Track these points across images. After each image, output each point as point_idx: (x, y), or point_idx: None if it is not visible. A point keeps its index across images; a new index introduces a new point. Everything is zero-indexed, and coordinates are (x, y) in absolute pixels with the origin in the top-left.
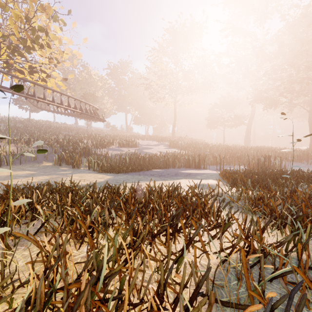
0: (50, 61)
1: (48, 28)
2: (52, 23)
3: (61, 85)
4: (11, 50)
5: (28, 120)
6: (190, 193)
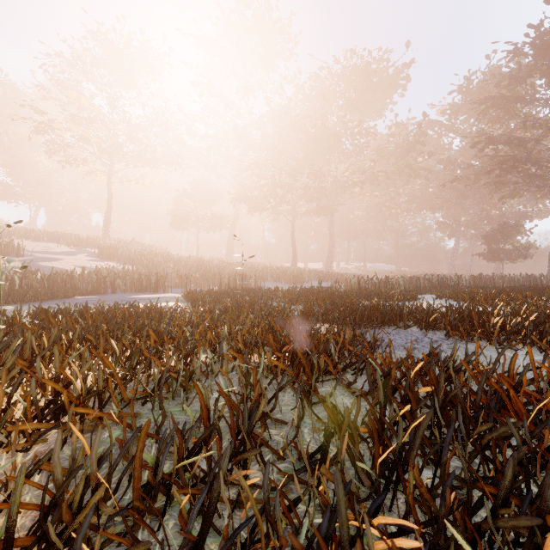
0: None
1: None
2: None
3: None
4: None
5: None
6: None
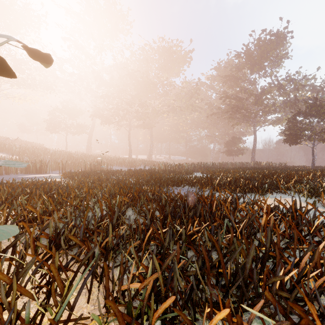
0: None
1: None
2: None
3: None
4: None
5: None
6: None
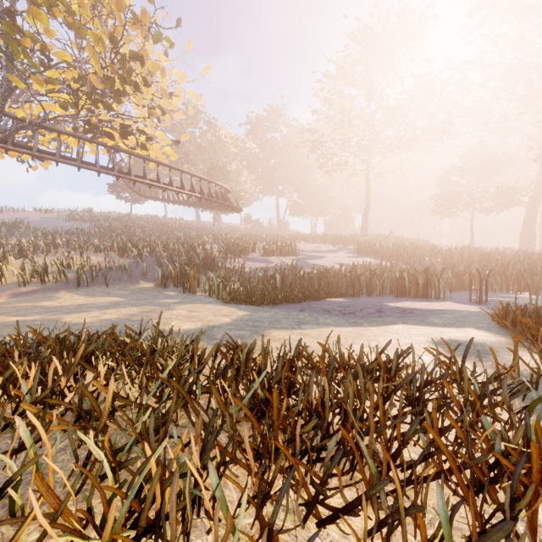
0: (151, 111)
1: (145, 54)
2: (153, 46)
3: (170, 153)
4: (93, 100)
5: (129, 216)
6: (431, 368)
